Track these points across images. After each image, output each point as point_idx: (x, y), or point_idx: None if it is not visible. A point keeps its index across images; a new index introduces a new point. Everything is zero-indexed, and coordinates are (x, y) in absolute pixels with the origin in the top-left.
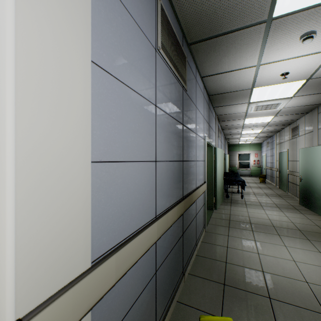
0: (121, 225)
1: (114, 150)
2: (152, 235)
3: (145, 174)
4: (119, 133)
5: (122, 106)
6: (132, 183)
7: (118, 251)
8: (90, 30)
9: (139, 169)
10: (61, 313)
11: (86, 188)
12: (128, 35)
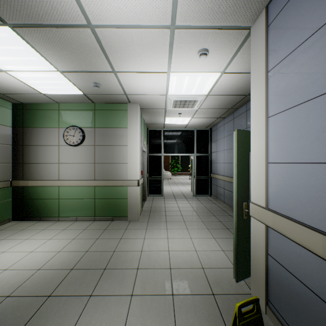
0: (286, 205)
1: (281, 156)
2: (310, 240)
3: (316, 176)
4: (285, 145)
5: (287, 126)
6: (296, 180)
7: (273, 213)
8: (264, 107)
9: (305, 170)
10: (255, 210)
11: (263, 173)
12: (292, 70)
